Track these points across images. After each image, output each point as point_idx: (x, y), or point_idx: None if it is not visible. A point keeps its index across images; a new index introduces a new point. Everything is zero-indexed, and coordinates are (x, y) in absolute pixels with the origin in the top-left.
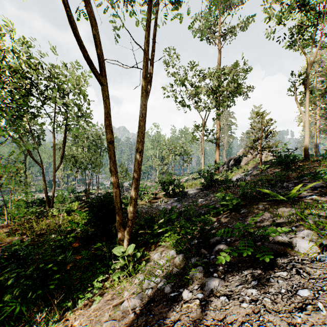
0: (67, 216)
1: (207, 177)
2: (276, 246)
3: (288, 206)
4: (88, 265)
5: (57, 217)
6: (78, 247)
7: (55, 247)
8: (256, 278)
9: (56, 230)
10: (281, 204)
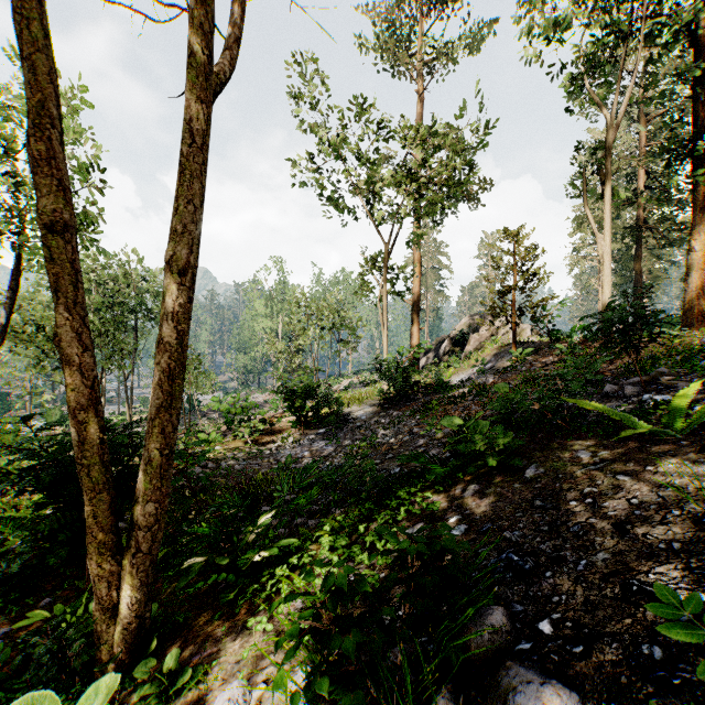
0: None
1: (397, 378)
2: None
3: (694, 456)
4: None
5: None
6: None
7: None
8: None
9: None
10: (653, 446)
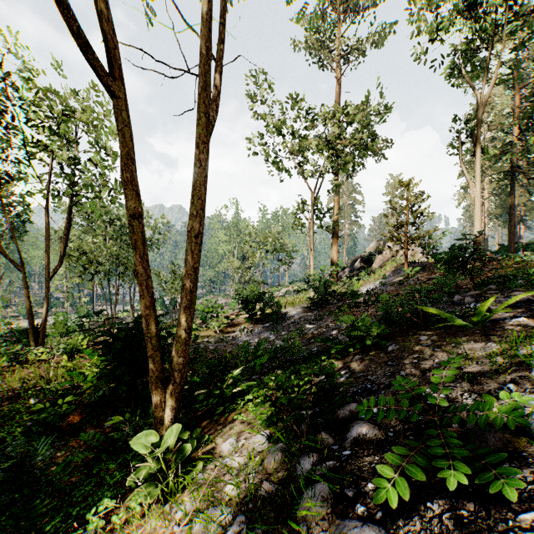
0: (66, 362)
1: (320, 288)
2: (492, 432)
3: (478, 338)
4: (92, 462)
5: (46, 364)
6: (80, 422)
7: (32, 425)
8: (470, 528)
9: (41, 389)
10: (461, 333)
